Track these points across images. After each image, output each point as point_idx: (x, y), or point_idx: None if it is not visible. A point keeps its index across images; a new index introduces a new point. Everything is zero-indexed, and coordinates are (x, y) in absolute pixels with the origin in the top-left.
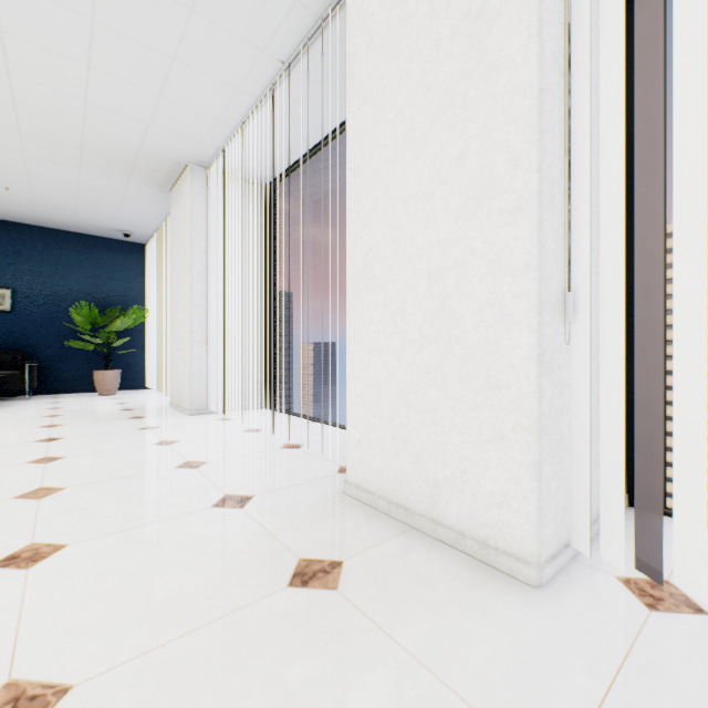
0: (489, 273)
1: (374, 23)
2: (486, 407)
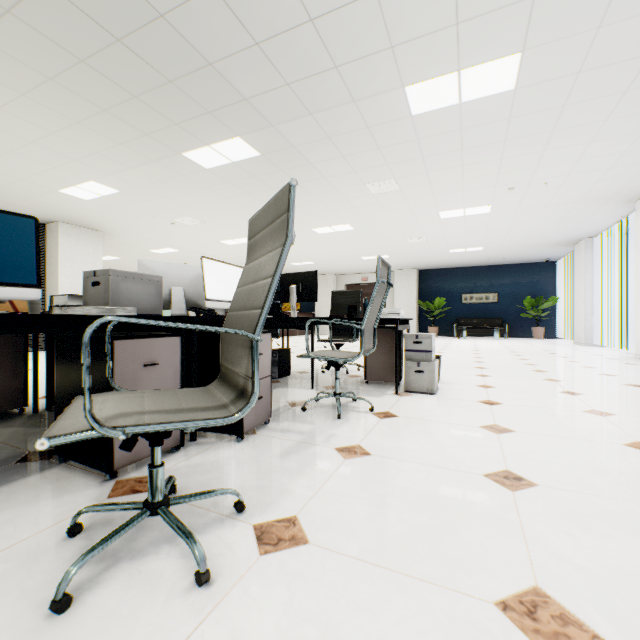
0: None
1: None
2: None
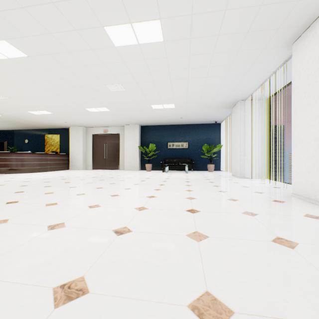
0: None
1: (299, 73)
2: None
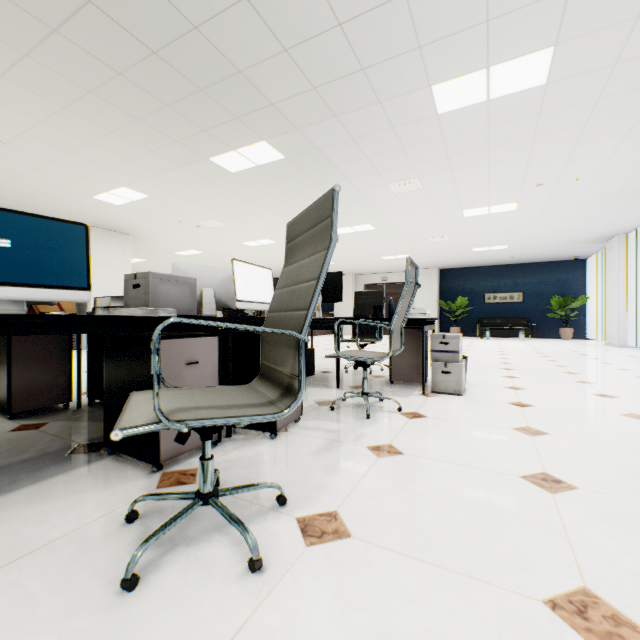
0: None
1: None
2: None
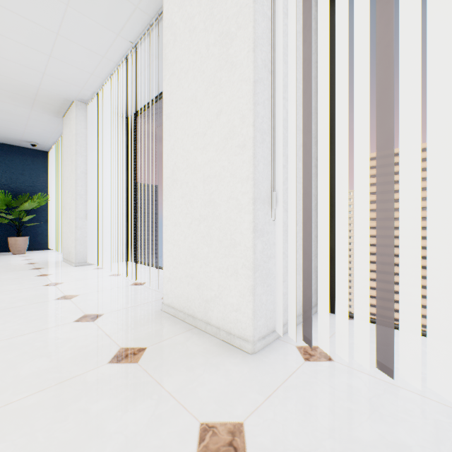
0: (231, 181)
1: (177, 29)
2: (230, 256)
